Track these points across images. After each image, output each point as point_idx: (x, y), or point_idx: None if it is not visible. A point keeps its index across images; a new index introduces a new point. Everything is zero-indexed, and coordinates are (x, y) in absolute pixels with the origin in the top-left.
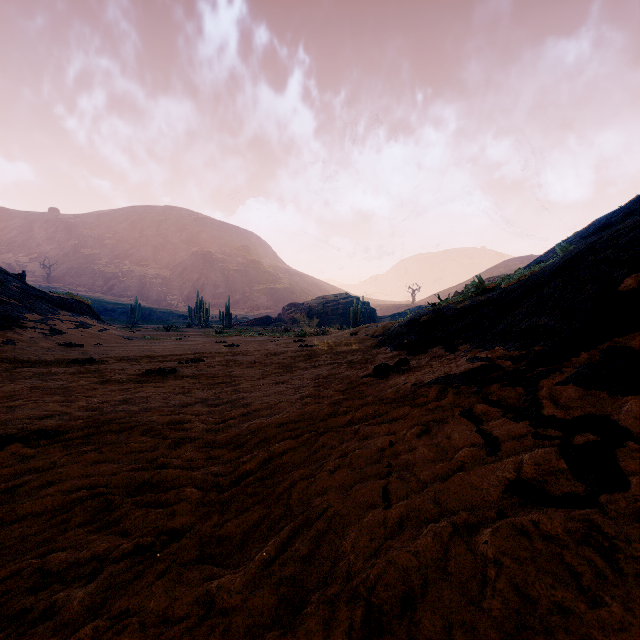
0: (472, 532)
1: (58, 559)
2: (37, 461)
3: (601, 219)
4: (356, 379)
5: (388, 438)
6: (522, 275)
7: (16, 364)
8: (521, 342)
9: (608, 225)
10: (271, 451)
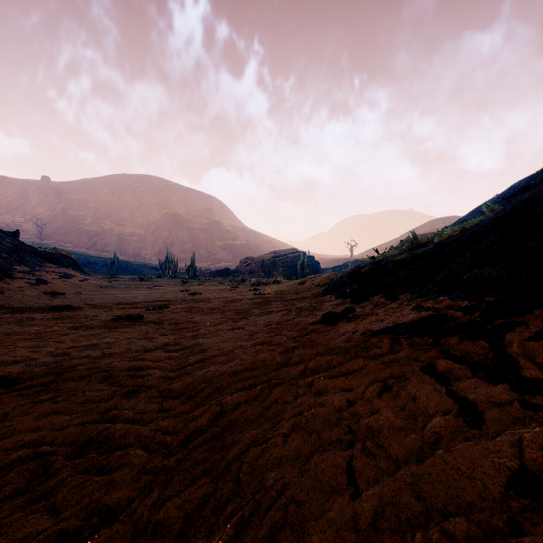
0: None
1: None
2: None
3: (520, 182)
4: (306, 326)
5: (345, 396)
6: (453, 231)
7: (1, 310)
8: (467, 292)
9: (527, 187)
10: (223, 404)
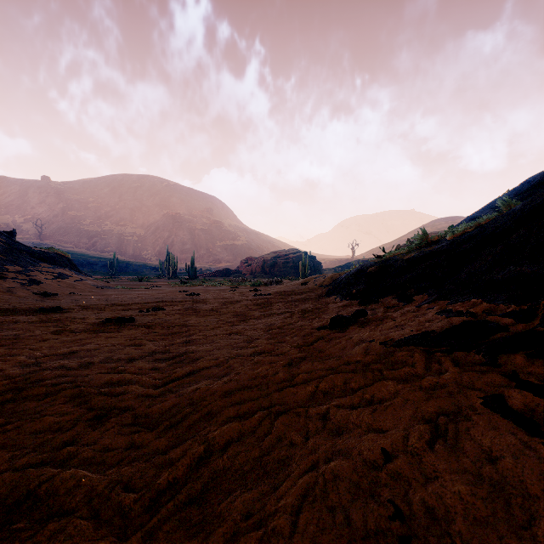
0: None
1: None
2: None
3: (535, 177)
4: (311, 331)
5: (379, 442)
6: (467, 227)
7: None
8: (508, 294)
9: (543, 182)
10: (209, 441)
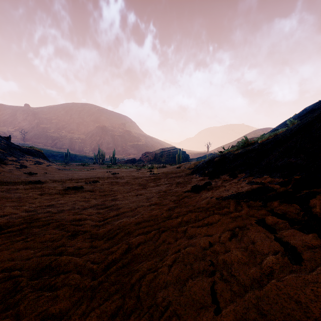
0: None
1: None
2: None
3: (309, 107)
4: (181, 193)
5: (208, 239)
6: (269, 136)
7: None
8: (281, 173)
9: (314, 110)
10: (130, 243)
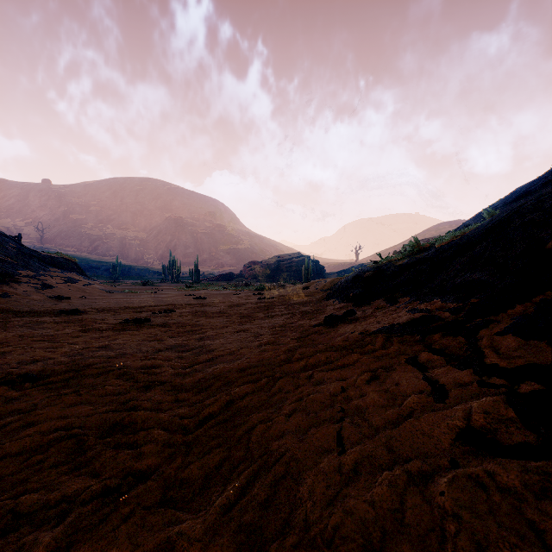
0: (427, 481)
1: (30, 500)
2: (20, 403)
3: (522, 187)
4: (308, 328)
5: (340, 384)
6: (453, 236)
7: (10, 314)
8: (457, 295)
9: (528, 193)
10: (232, 394)
